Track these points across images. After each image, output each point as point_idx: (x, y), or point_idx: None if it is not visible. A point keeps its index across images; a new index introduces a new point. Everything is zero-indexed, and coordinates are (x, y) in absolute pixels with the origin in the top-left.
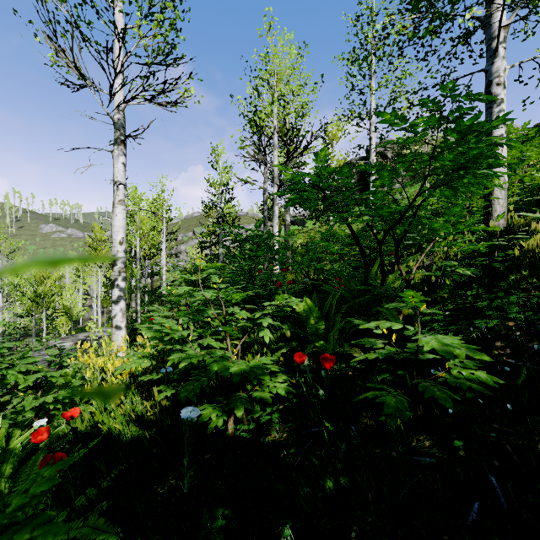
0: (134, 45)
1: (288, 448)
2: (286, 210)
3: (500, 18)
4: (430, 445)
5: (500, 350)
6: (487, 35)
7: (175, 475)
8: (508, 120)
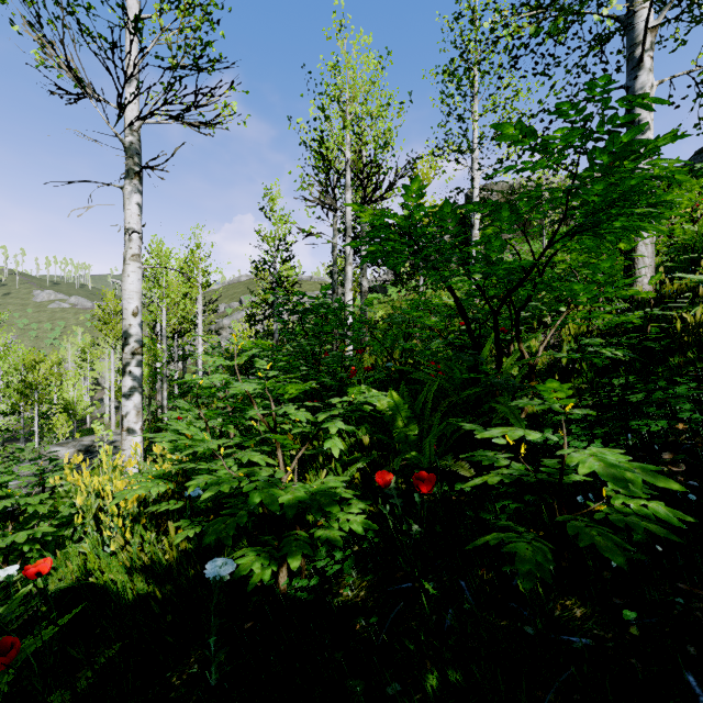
0: (153, 41)
1: (367, 615)
2: (362, 272)
3: (647, 17)
4: (583, 615)
5: (671, 466)
6: (628, 40)
7: (199, 655)
8: (679, 137)
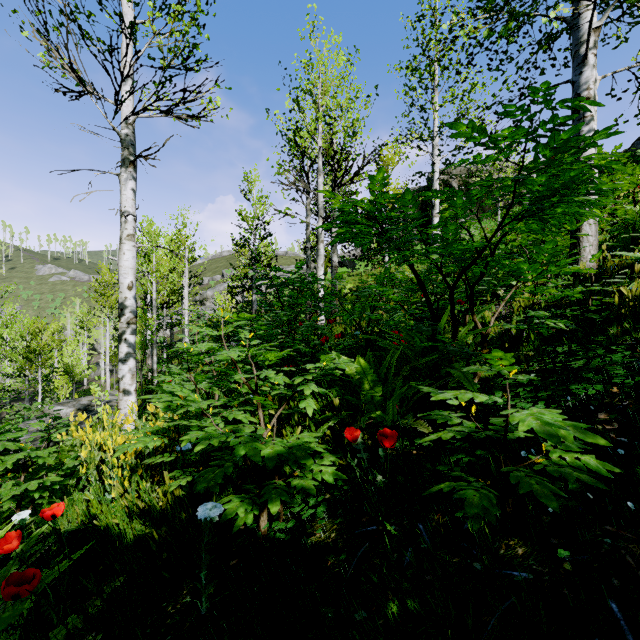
0: (146, 44)
1: (337, 553)
2: (333, 249)
3: (591, 19)
4: (524, 553)
5: (605, 424)
6: (574, 40)
7: (190, 588)
8: (613, 134)
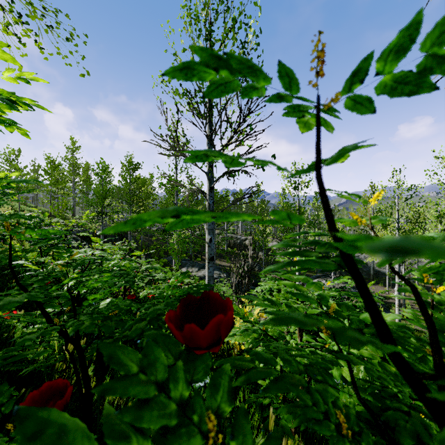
0: None
1: None
2: None
3: None
4: None
5: None
6: None
7: None
8: None
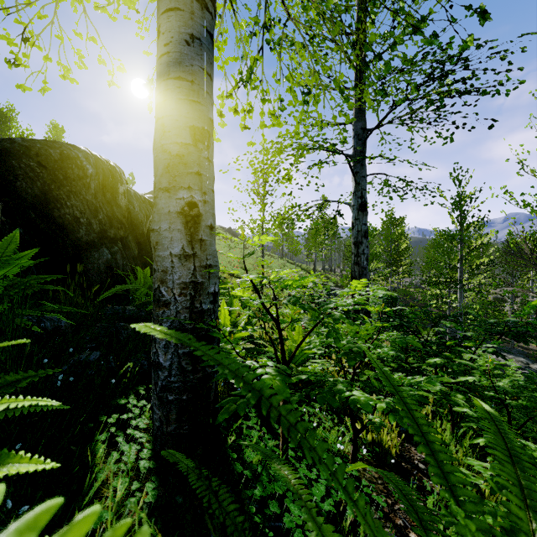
0: None
1: None
2: None
3: None
4: None
5: None
6: None
7: None
8: None
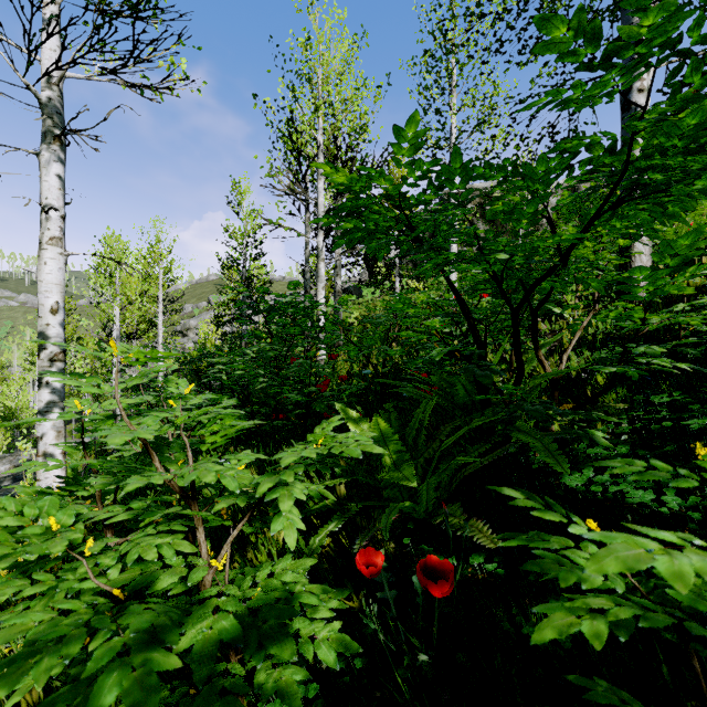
0: None
1: None
2: (336, 271)
3: None
4: None
5: None
6: (624, 20)
7: None
8: None
